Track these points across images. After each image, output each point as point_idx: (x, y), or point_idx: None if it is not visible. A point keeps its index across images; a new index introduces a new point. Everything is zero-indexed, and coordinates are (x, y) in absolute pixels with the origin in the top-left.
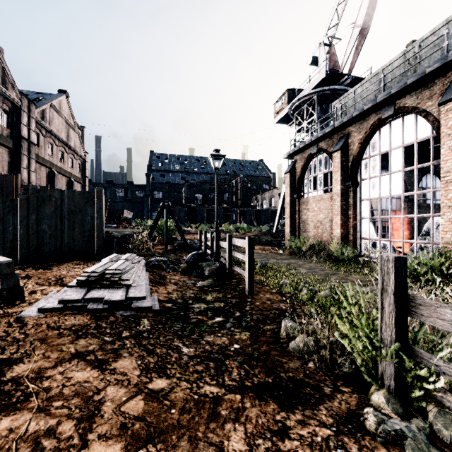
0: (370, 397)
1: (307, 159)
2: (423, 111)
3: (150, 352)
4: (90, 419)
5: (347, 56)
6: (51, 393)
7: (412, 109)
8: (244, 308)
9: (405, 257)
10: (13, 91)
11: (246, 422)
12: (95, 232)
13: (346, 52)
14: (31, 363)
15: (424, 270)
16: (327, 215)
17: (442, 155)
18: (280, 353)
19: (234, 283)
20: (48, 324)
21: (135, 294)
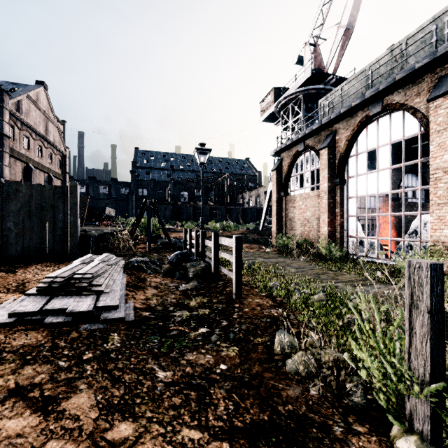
0: (394, 441)
1: (294, 157)
2: (411, 108)
3: (115, 380)
4: None
5: (332, 56)
6: None
7: (399, 106)
8: (231, 315)
9: (441, 263)
10: None
11: None
12: (69, 231)
13: (331, 52)
14: None
15: None
16: (314, 212)
17: (431, 151)
18: (275, 375)
19: (220, 285)
20: None
21: (106, 303)
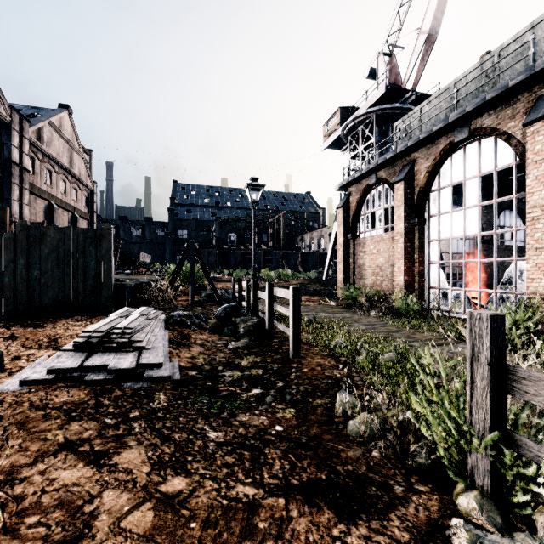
0: (455, 499)
1: (364, 192)
2: (504, 134)
3: (165, 438)
4: (75, 542)
5: (411, 68)
6: (24, 504)
7: (490, 131)
8: (288, 376)
9: (502, 315)
10: (1, 104)
11: (292, 540)
12: (102, 280)
13: (410, 63)
14: (1, 459)
15: (507, 327)
16: (388, 258)
17: (527, 186)
18: (335, 437)
19: (275, 344)
20: (31, 402)
21: (150, 360)
